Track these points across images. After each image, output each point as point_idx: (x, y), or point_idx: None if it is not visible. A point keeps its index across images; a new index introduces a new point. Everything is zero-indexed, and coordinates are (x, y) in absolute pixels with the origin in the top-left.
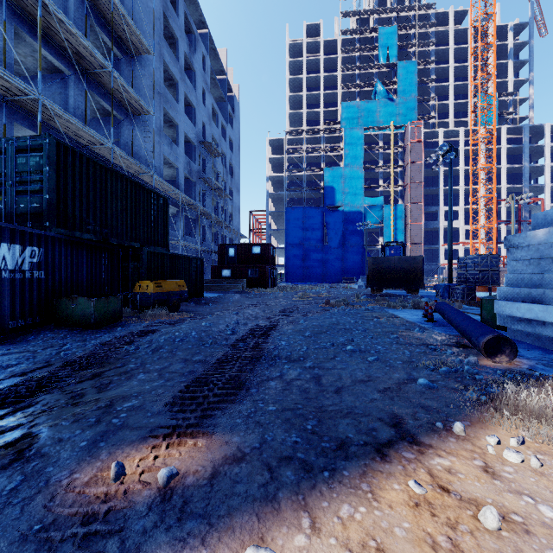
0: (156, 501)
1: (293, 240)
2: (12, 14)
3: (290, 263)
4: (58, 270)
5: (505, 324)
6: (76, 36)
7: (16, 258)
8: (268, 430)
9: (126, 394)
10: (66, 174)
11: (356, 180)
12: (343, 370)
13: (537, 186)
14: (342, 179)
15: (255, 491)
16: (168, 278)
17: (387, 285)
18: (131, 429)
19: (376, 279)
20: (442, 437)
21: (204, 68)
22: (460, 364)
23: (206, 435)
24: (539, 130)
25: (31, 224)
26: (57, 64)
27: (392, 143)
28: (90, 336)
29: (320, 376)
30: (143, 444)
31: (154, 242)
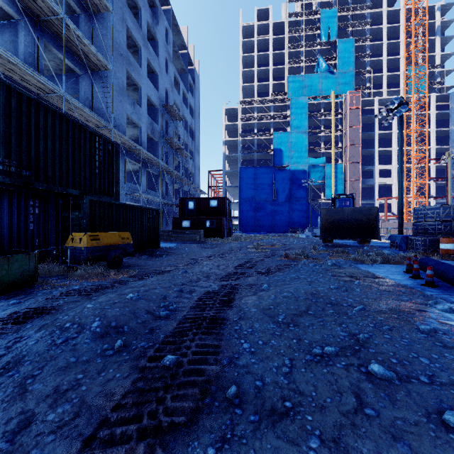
0: None
1: (246, 195)
2: None
3: (244, 215)
4: None
5: None
6: None
7: None
8: None
9: None
10: None
11: (301, 143)
12: None
13: None
14: (289, 142)
15: None
16: (117, 229)
17: (340, 236)
18: None
19: (328, 230)
20: None
21: (166, 40)
22: None
23: None
24: None
25: None
26: (4, 7)
27: (333, 110)
28: None
29: None
30: None
31: (99, 190)
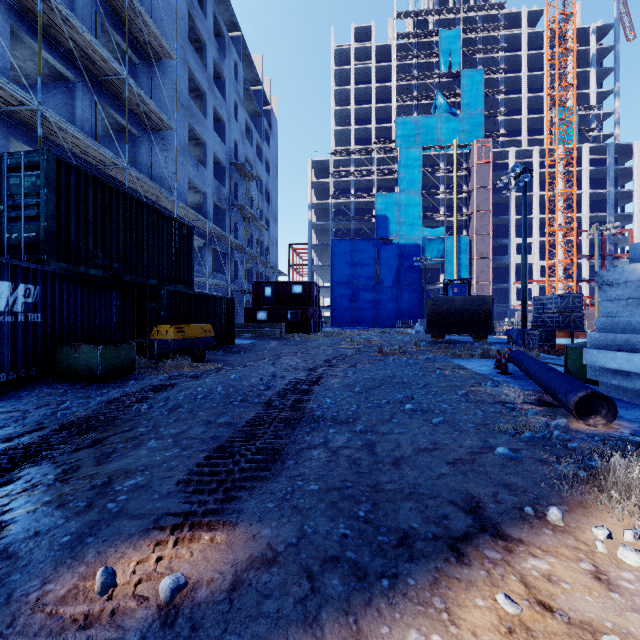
0: (154, 627)
1: (340, 278)
2: (7, 9)
3: (337, 304)
4: (58, 312)
5: (596, 377)
6: (84, 36)
7: (6, 298)
8: (308, 519)
9: (130, 468)
10: (69, 197)
11: (413, 207)
12: (402, 435)
13: (623, 214)
14: (397, 206)
15: (289, 609)
16: (192, 322)
17: (450, 330)
18: (131, 518)
19: (437, 323)
20: (535, 528)
21: (236, 77)
22: (547, 427)
23: (228, 525)
24: (626, 149)
25: (26, 257)
26: (62, 69)
27: (455, 164)
28: (95, 392)
29: (374, 443)
30: (145, 539)
31: (175, 279)
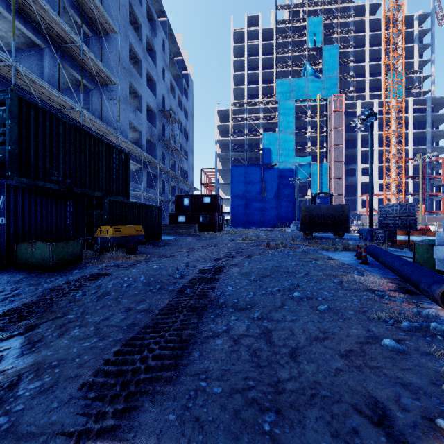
0: None
1: (237, 192)
2: None
3: (235, 211)
4: (21, 216)
5: None
6: (48, 13)
7: None
8: (210, 439)
9: (45, 362)
10: (29, 127)
11: (289, 143)
12: (294, 322)
13: (438, 147)
14: (277, 142)
15: None
16: (128, 224)
17: (317, 229)
18: (17, 440)
19: (308, 224)
20: None
21: (163, 50)
22: (418, 315)
23: None
24: (440, 101)
25: None
26: (33, 38)
27: (318, 112)
28: (45, 279)
29: (271, 331)
30: None
31: (116, 192)
